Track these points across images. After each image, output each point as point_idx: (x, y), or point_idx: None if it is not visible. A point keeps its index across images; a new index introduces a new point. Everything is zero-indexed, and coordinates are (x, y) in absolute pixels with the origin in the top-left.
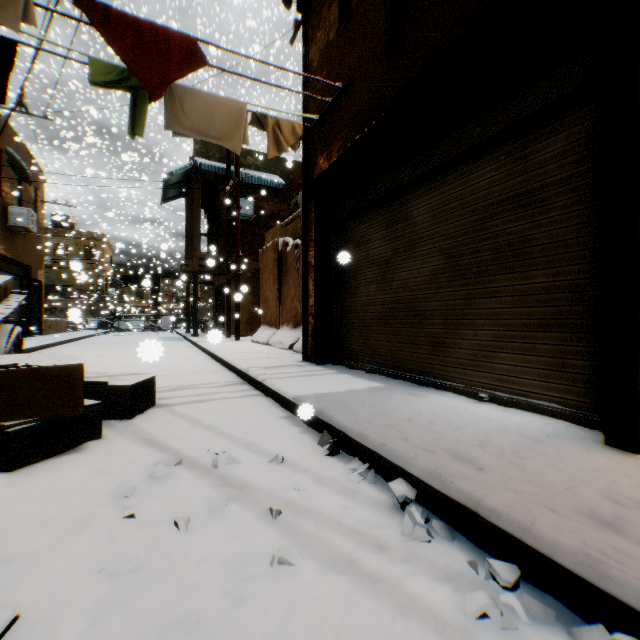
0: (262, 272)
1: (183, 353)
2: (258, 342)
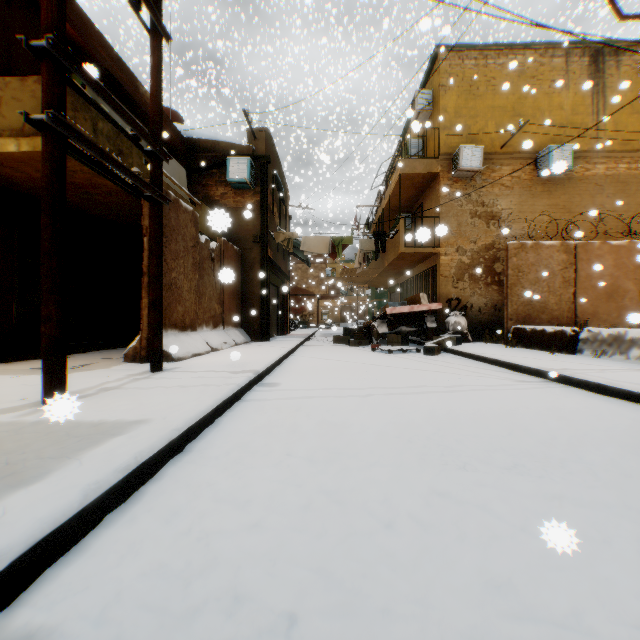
0: (166, 232)
1: (307, 364)
2: (198, 354)
